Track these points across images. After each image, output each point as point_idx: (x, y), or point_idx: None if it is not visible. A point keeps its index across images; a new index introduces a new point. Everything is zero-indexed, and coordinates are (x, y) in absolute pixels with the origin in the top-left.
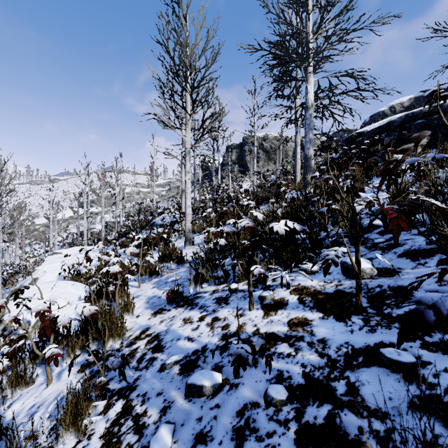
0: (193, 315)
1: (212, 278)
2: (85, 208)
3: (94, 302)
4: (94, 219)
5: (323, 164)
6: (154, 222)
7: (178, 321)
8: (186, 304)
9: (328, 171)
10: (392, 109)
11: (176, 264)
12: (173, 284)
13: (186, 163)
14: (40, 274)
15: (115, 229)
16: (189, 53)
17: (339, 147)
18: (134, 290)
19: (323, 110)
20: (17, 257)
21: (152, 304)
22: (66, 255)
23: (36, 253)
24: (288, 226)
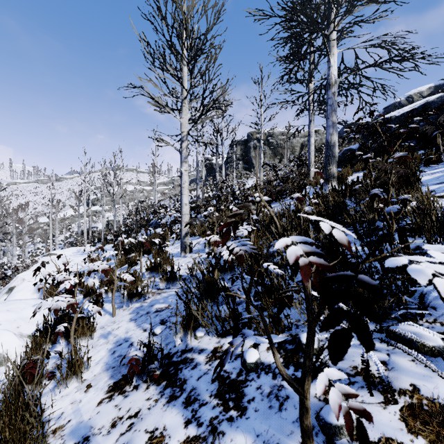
0: (170, 427)
1: (212, 325)
2: (85, 206)
3: (50, 337)
4: (98, 217)
5: (339, 157)
6: (154, 222)
7: (140, 440)
8: (165, 376)
9: (347, 164)
10: (409, 99)
11: (166, 282)
12: (155, 318)
13: (182, 150)
14: (18, 282)
15: (114, 228)
16: (185, 8)
17: (378, 127)
18: (105, 321)
19: (348, 88)
20: (14, 258)
21: (118, 358)
22: (44, 261)
23: (39, 251)
24: (332, 234)
